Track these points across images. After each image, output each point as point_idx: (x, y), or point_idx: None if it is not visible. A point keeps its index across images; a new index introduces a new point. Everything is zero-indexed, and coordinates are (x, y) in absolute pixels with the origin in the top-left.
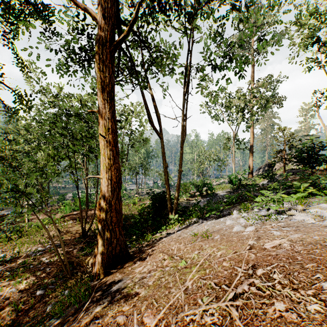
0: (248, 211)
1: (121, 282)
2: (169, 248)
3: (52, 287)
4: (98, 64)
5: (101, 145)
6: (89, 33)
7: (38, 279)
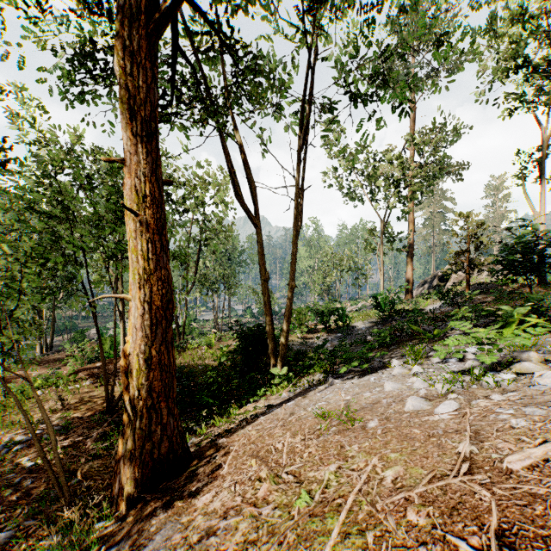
0: (420, 361)
1: (161, 537)
2: (271, 447)
3: (32, 523)
4: (122, 58)
5: (130, 230)
6: (111, 11)
7: (5, 506)
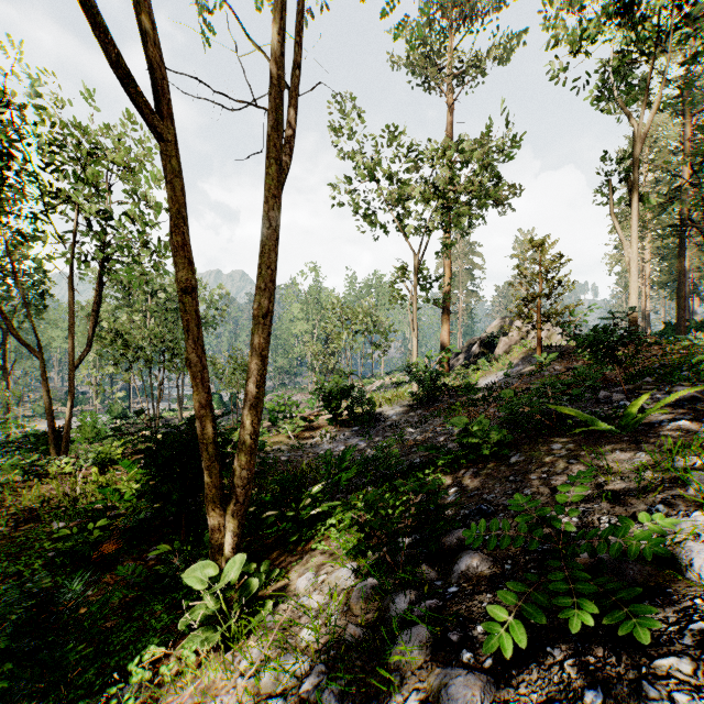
0: None
1: None
2: None
3: None
4: None
5: None
6: None
7: None
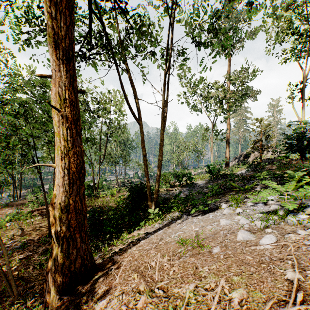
0: (240, 205)
1: None
2: (147, 264)
3: None
4: (49, 7)
5: (55, 121)
6: None
7: None
